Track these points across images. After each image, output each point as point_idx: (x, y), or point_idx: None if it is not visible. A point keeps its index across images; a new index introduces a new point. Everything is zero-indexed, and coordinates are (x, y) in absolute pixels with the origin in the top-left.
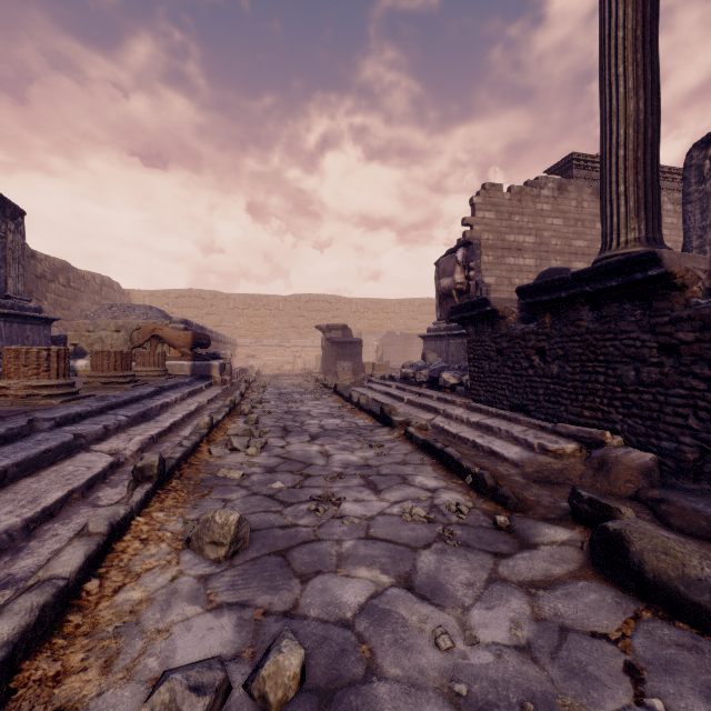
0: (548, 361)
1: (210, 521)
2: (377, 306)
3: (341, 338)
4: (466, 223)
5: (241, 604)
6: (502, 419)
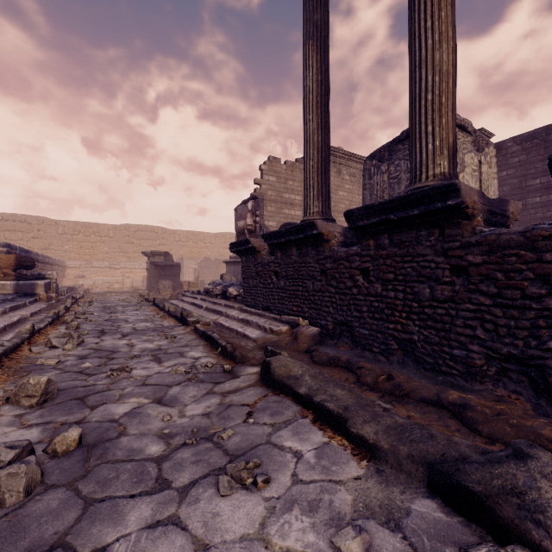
0: (279, 279)
1: (25, 384)
2: (196, 237)
3: (163, 262)
4: (256, 183)
5: (46, 423)
6: (257, 315)
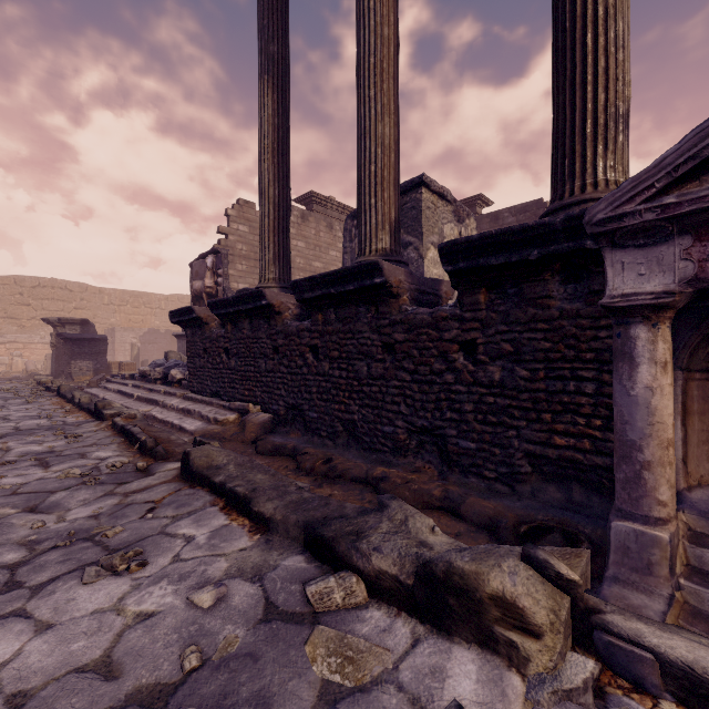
0: (230, 358)
1: None
2: (138, 299)
3: (78, 334)
4: (221, 232)
5: None
6: (203, 404)
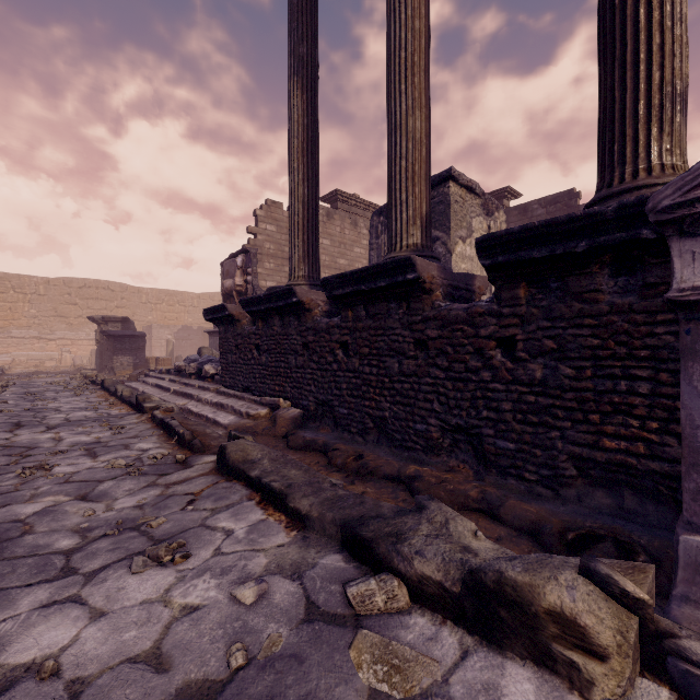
0: (261, 354)
1: None
2: (172, 298)
3: (119, 331)
4: (250, 232)
5: None
6: (236, 398)
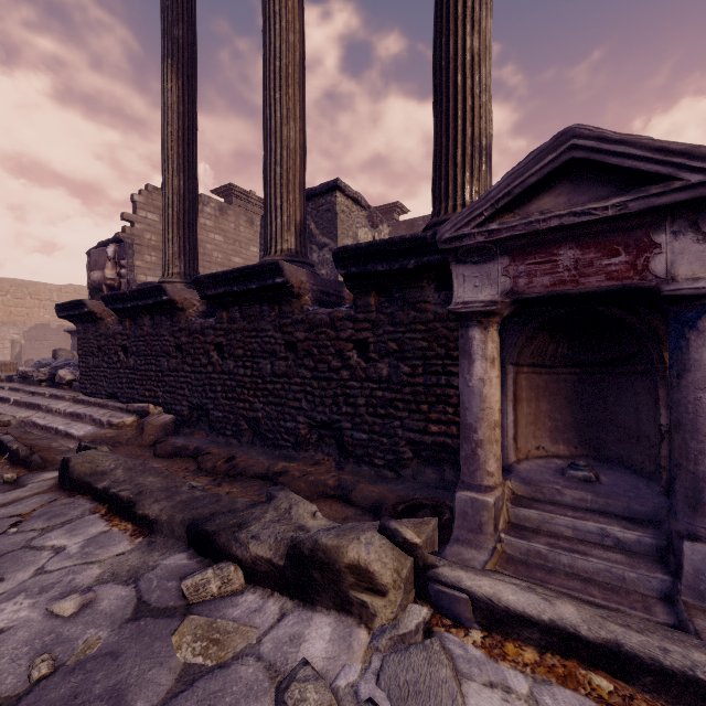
0: (129, 356)
1: None
2: (21, 289)
3: None
4: (125, 219)
5: None
6: (97, 406)
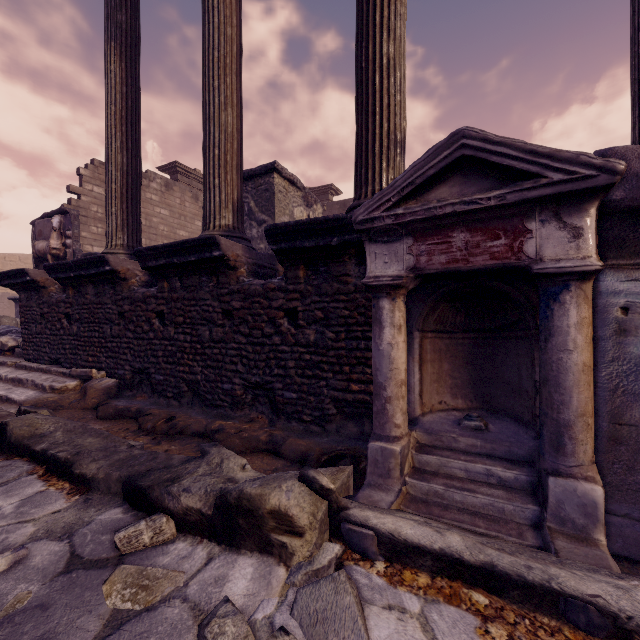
0: (72, 323)
1: None
2: None
3: None
4: (71, 191)
5: None
6: (40, 372)
